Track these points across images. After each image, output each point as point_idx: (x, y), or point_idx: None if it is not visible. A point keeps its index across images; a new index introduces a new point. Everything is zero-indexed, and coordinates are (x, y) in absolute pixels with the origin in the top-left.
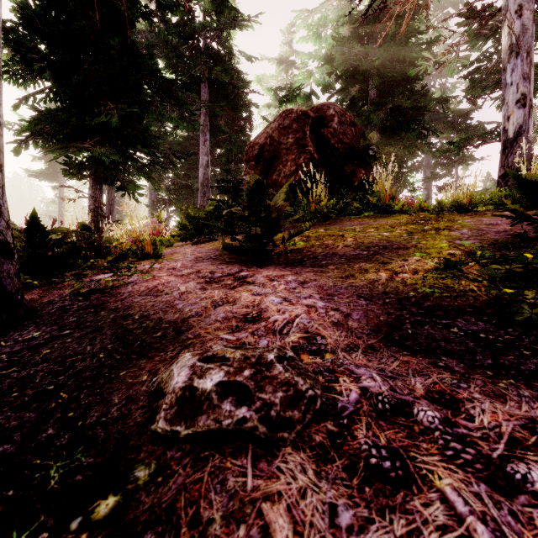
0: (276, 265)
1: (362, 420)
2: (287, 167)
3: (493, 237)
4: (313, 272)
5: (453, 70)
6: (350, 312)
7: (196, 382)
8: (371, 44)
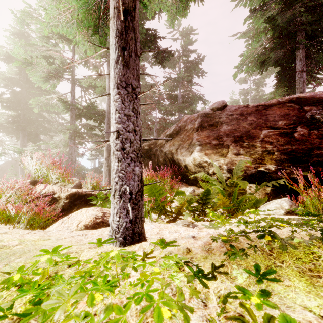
0: None
1: None
2: (7, 173)
3: None
4: None
5: None
6: None
7: None
8: None
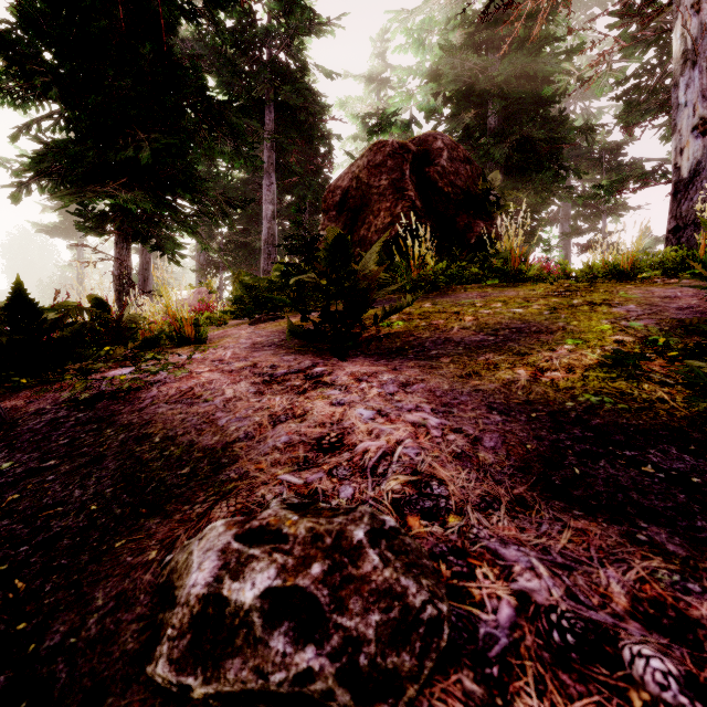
0: (366, 356)
1: (527, 670)
2: (379, 219)
3: (674, 316)
4: (418, 368)
5: (604, 87)
6: (479, 435)
7: (226, 588)
8: (492, 55)
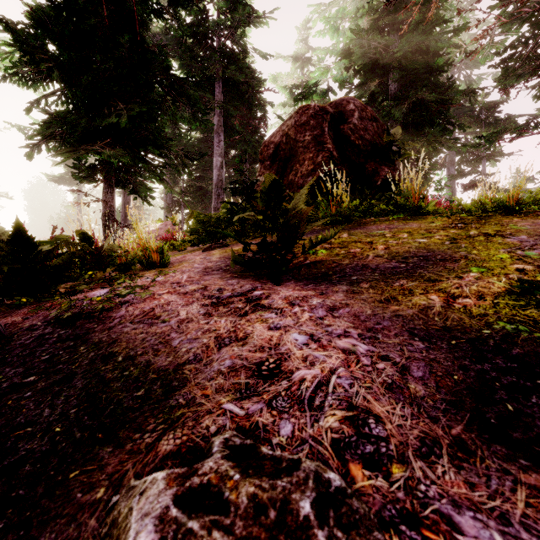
0: (296, 280)
1: None
2: (304, 166)
3: None
4: (342, 293)
5: (486, 56)
6: (406, 363)
7: None
8: (392, 35)
